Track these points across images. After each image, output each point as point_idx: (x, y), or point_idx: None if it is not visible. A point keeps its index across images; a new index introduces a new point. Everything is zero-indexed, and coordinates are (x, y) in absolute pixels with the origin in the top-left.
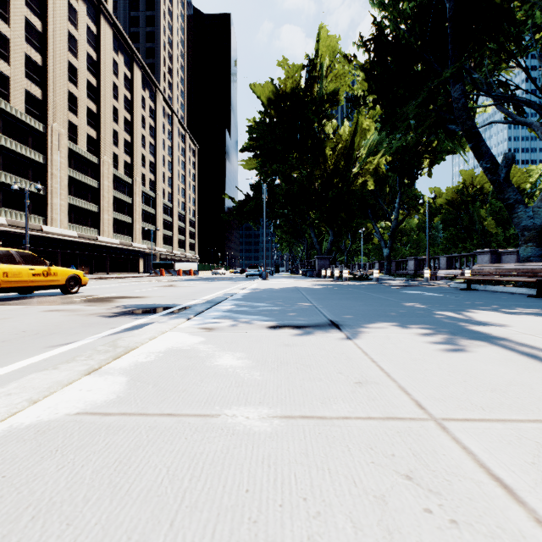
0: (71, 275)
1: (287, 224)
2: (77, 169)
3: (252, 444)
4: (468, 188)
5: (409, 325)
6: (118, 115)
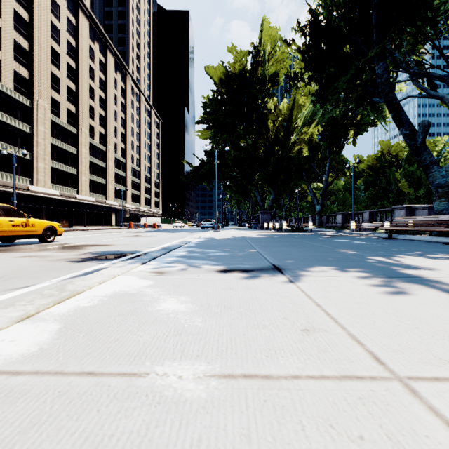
0: (48, 226)
1: (236, 185)
2: (59, 138)
3: (180, 419)
4: (386, 155)
5: (346, 269)
6: (94, 93)
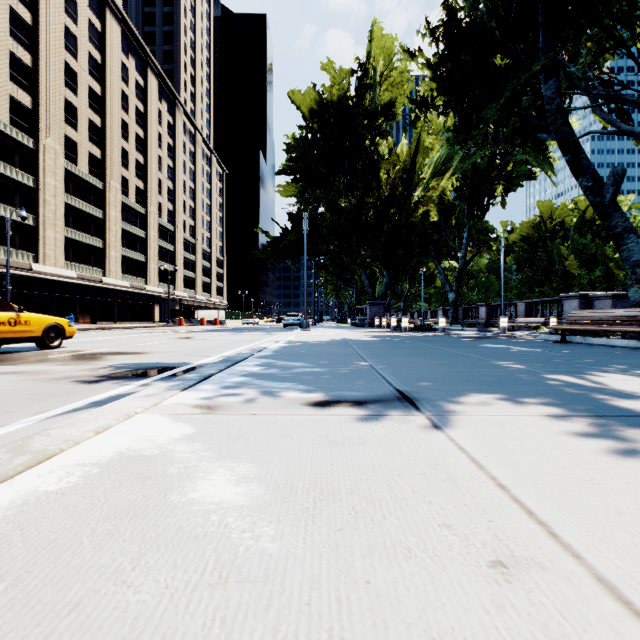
0: (51, 324)
1: (333, 264)
2: (77, 196)
3: None
4: (547, 222)
5: (520, 399)
6: (129, 131)
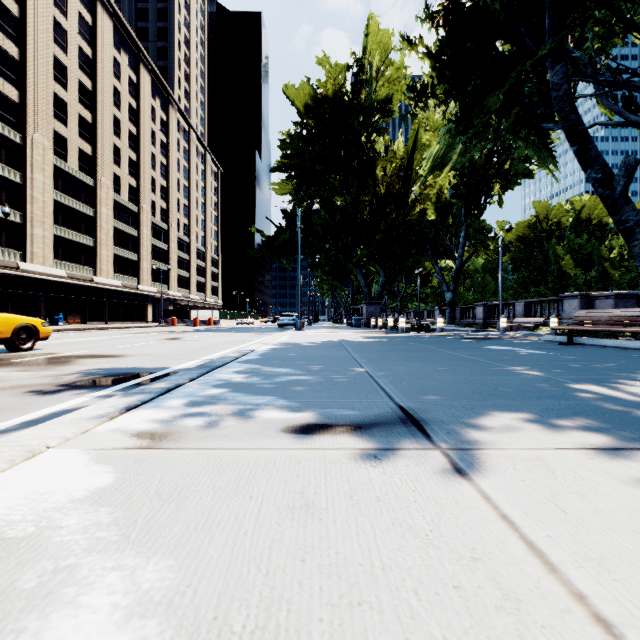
0: (22, 325)
1: (329, 263)
2: (66, 193)
3: None
4: (543, 222)
5: (556, 421)
6: (121, 127)
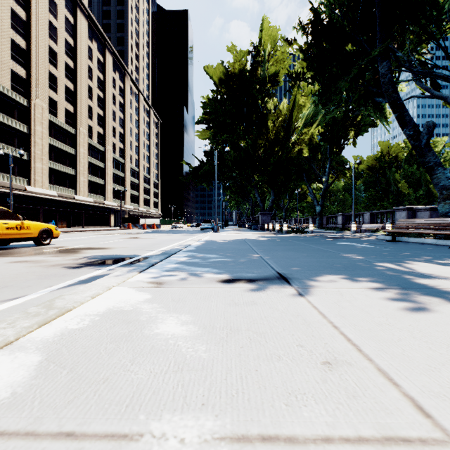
0: (43, 229)
1: (235, 186)
2: (57, 138)
3: None
4: (385, 156)
5: (356, 278)
6: (93, 93)
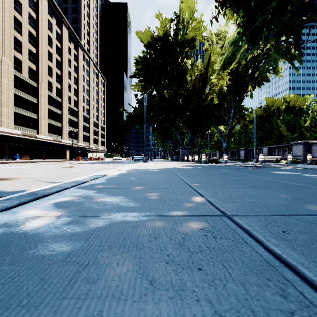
0: None
1: (161, 128)
2: (21, 90)
3: None
4: (270, 108)
5: None
6: (52, 57)
